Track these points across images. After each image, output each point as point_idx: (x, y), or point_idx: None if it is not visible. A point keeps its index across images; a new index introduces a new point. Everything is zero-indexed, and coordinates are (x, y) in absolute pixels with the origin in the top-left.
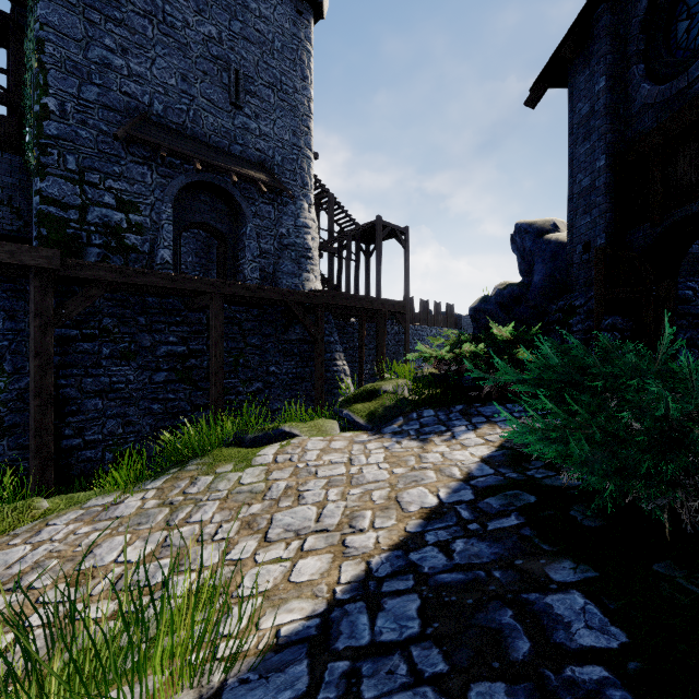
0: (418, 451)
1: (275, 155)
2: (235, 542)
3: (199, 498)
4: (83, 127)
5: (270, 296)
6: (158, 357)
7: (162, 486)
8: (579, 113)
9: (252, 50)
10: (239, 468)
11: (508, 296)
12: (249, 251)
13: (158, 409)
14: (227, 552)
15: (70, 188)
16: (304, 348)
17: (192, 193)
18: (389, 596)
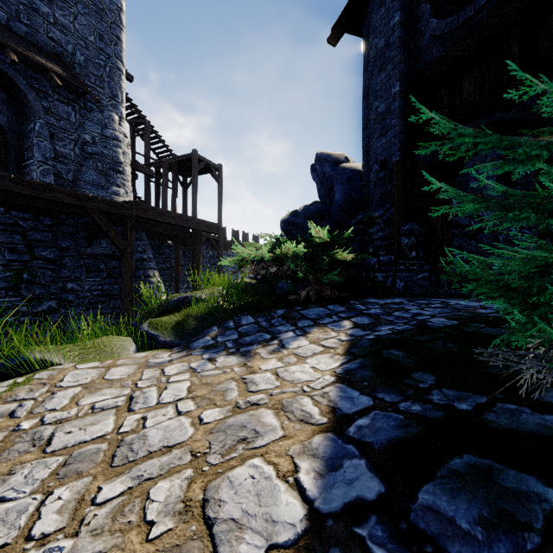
0: (241, 371)
1: (76, 53)
2: None
3: None
4: None
5: (61, 198)
6: None
7: None
8: (375, 47)
9: None
10: None
11: (314, 212)
12: (39, 151)
13: None
14: None
15: None
16: (112, 264)
17: None
18: None
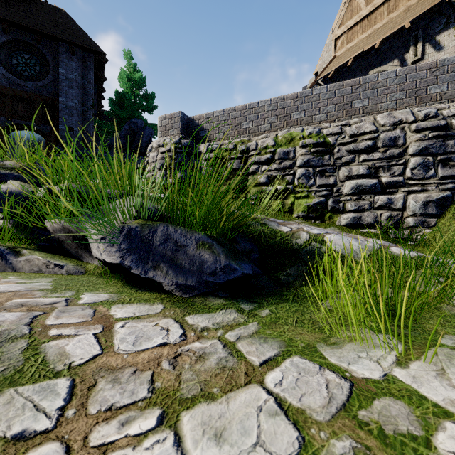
0: None
1: None
2: None
3: None
4: None
5: None
6: None
7: None
8: None
9: None
10: None
11: None
12: None
13: None
14: None
15: None
16: None
17: None
18: None
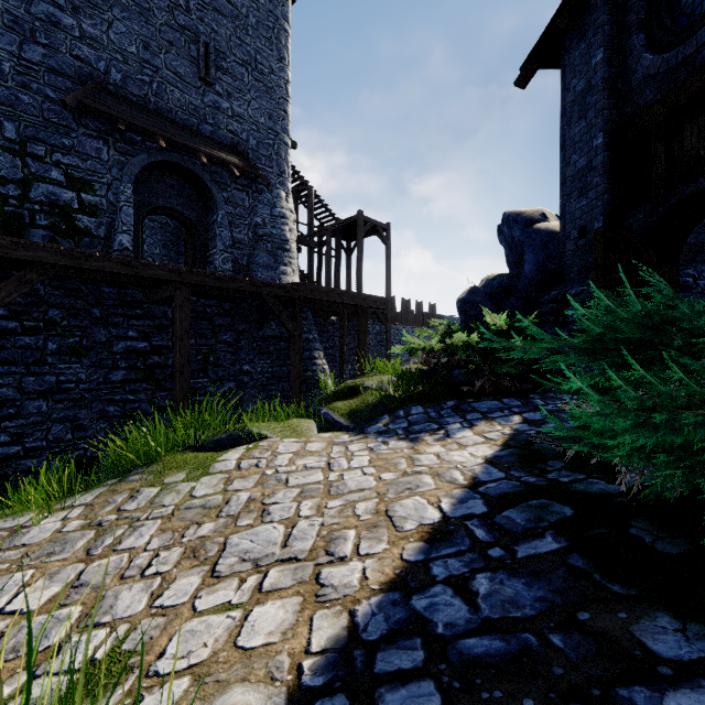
0: (409, 452)
1: (250, 139)
2: (171, 578)
3: (136, 517)
4: (25, 91)
5: (242, 287)
6: (115, 354)
7: (92, 502)
8: (574, 89)
9: (224, 23)
10: (193, 476)
11: (497, 287)
12: (220, 240)
13: (115, 411)
14: (158, 594)
15: (9, 159)
16: (280, 346)
17: (156, 175)
18: (387, 684)
